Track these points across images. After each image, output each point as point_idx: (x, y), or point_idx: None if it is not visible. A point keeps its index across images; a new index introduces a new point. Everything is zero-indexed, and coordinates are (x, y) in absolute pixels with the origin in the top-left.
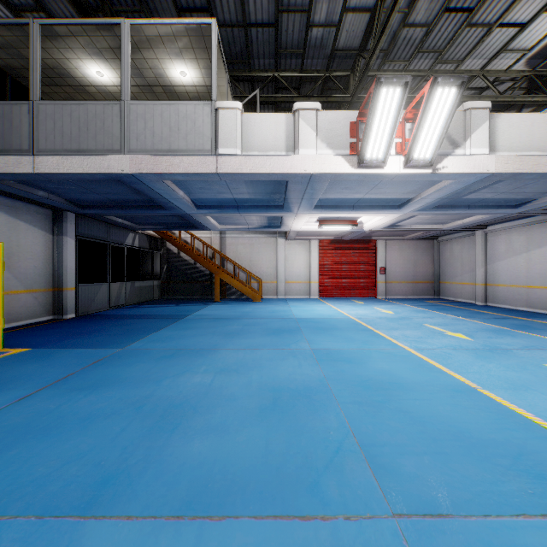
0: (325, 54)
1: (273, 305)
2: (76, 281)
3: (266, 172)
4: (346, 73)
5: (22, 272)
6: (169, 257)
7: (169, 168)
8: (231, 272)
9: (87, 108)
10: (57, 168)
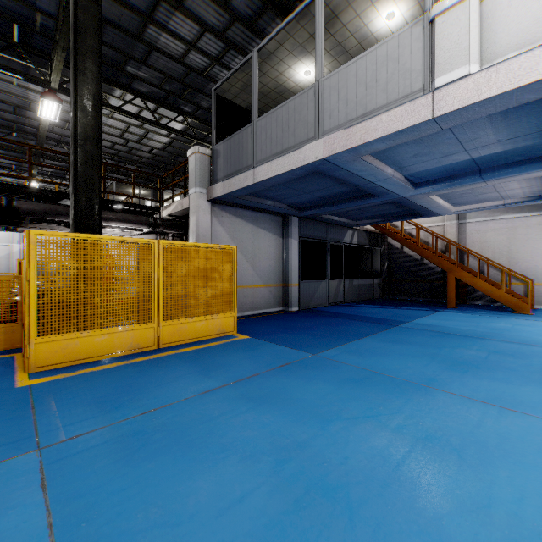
0: None
1: None
2: (299, 278)
3: (536, 78)
4: None
5: (261, 270)
6: (391, 253)
7: (364, 137)
8: (474, 269)
9: (288, 107)
10: (267, 174)
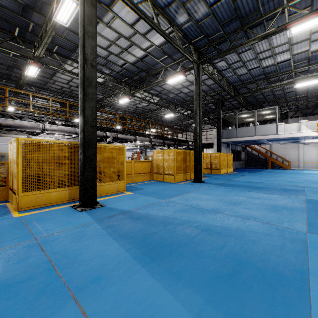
0: (315, 89)
1: (295, 170)
2: None
3: (291, 137)
4: None
5: None
6: (248, 153)
7: (266, 138)
8: (274, 158)
9: (247, 128)
10: (241, 140)
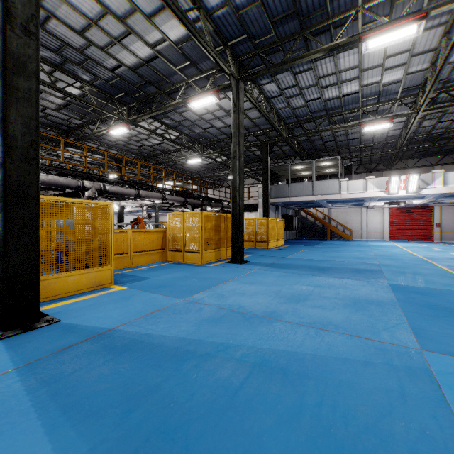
0: (383, 138)
1: (359, 242)
2: None
3: (356, 198)
4: (395, 140)
5: None
6: (301, 219)
7: (326, 198)
8: (334, 226)
9: (303, 184)
10: (295, 200)
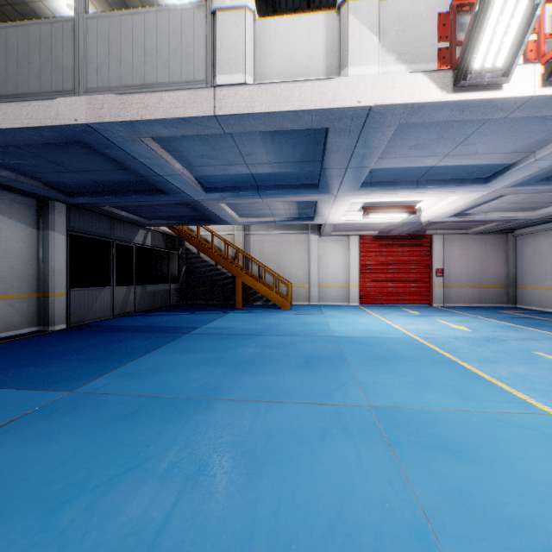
0: None
1: (304, 314)
2: (67, 285)
3: (292, 108)
4: None
5: None
6: (188, 258)
7: (142, 113)
8: (256, 274)
9: (29, 32)
10: None
